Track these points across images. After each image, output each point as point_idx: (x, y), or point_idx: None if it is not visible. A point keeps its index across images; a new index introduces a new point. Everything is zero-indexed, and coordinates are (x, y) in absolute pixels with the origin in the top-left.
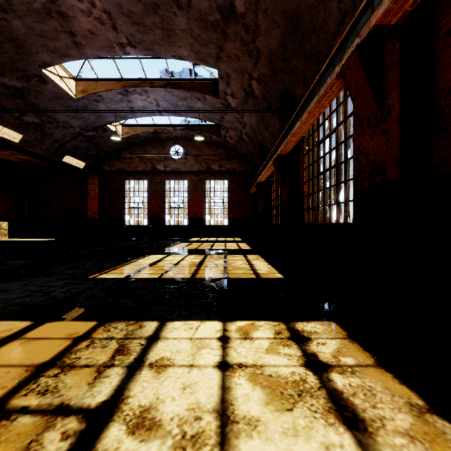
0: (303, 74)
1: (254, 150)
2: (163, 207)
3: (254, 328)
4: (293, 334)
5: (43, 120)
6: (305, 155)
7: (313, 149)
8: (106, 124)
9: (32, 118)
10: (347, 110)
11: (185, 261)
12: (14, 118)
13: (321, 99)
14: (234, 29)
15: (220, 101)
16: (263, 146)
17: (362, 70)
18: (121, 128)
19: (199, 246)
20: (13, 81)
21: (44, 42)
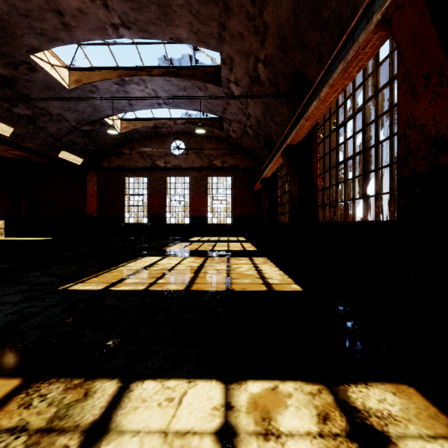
0: (318, 49)
1: (258, 144)
2: (163, 205)
3: (278, 402)
4: (352, 421)
5: (35, 113)
6: (319, 143)
7: (330, 136)
8: (103, 117)
9: (23, 109)
10: (379, 82)
11: (182, 265)
12: (3, 109)
13: (349, 65)
14: (238, 1)
15: (222, 90)
16: (268, 139)
17: (423, 3)
18: (120, 123)
19: (199, 247)
20: None
21: (29, 23)
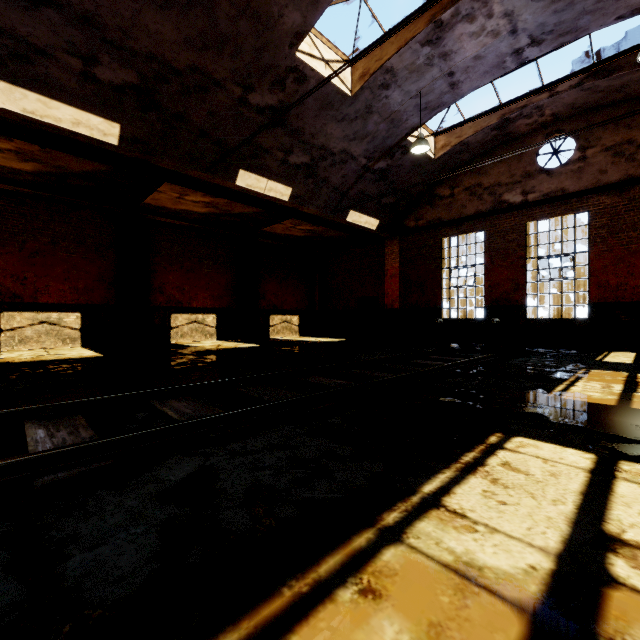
0: None
1: None
2: (519, 281)
3: None
4: None
5: (314, 157)
6: None
7: None
8: (406, 136)
9: (300, 156)
10: None
11: None
12: (278, 162)
13: None
14: None
15: None
16: None
17: None
18: (433, 142)
19: None
20: (266, 96)
21: None
